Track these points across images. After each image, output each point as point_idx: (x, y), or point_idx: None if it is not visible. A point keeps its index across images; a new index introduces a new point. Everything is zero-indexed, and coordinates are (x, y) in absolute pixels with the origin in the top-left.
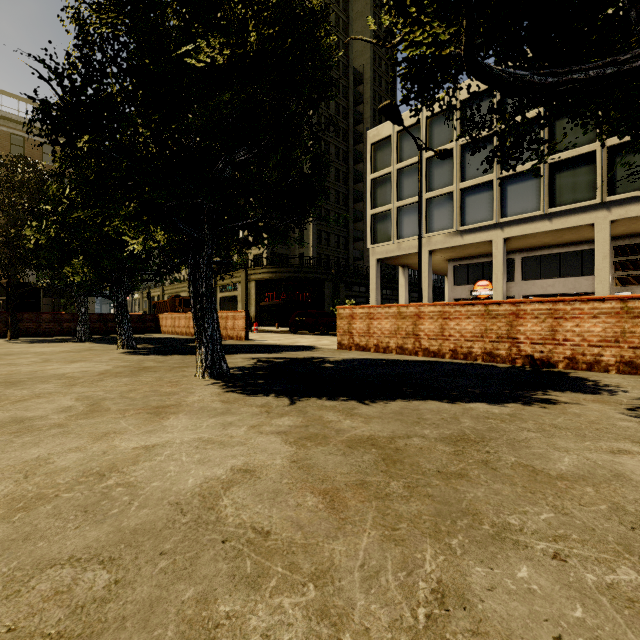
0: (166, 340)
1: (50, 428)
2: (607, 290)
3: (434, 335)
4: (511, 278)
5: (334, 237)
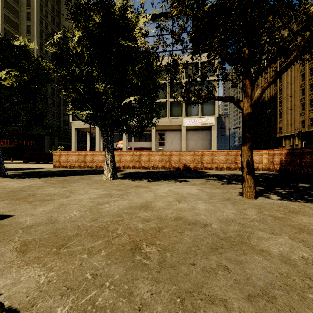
0: None
1: None
2: (154, 147)
3: (90, 161)
4: (131, 141)
5: (51, 112)
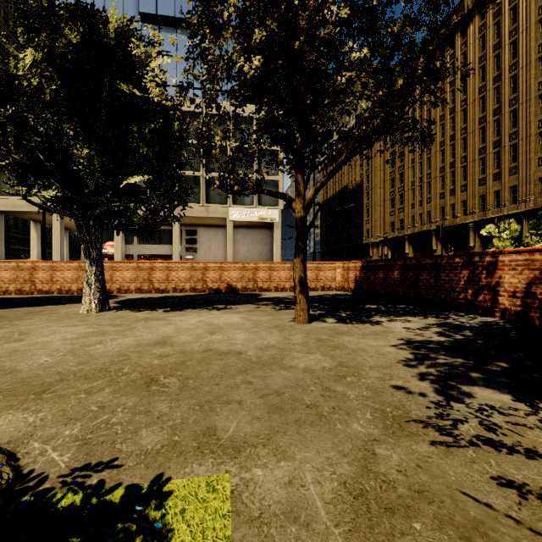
0: None
1: None
2: (178, 254)
3: (46, 281)
4: (131, 242)
5: None
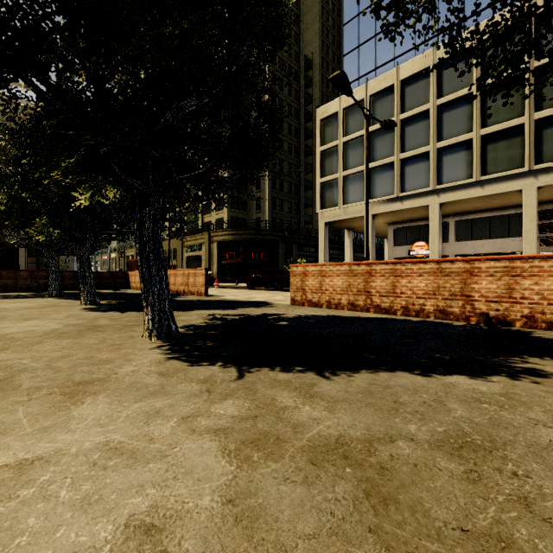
0: (132, 295)
1: None
2: (534, 250)
3: (385, 292)
4: (445, 239)
5: (287, 203)
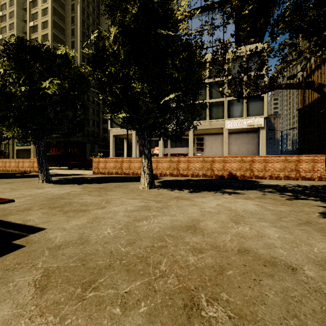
0: None
1: (10, 191)
2: (192, 153)
3: (127, 168)
4: (167, 146)
5: (92, 121)
